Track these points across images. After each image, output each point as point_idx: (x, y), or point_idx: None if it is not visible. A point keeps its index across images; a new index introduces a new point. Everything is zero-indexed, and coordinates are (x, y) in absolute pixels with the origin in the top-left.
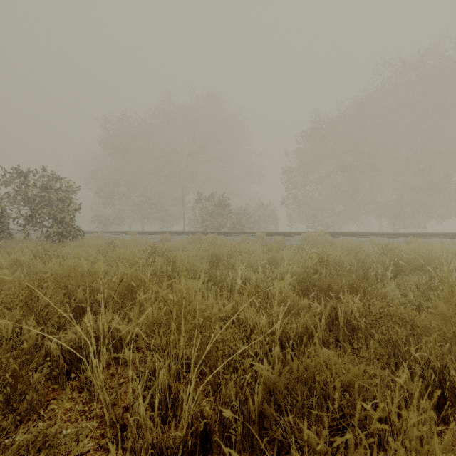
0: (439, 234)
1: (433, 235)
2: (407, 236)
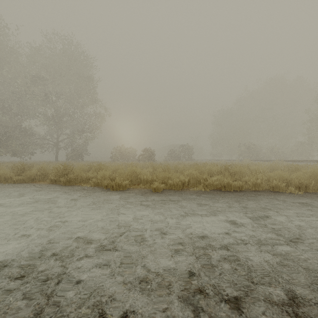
0: (305, 160)
1: (303, 161)
2: (292, 161)
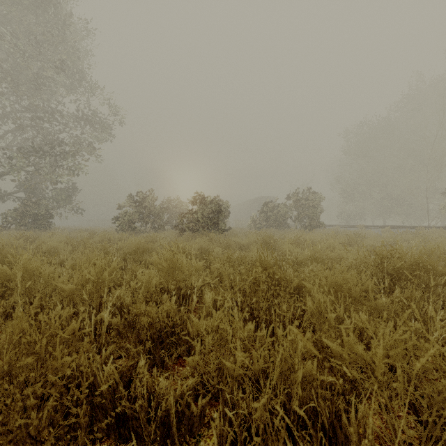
0: None
1: None
2: None
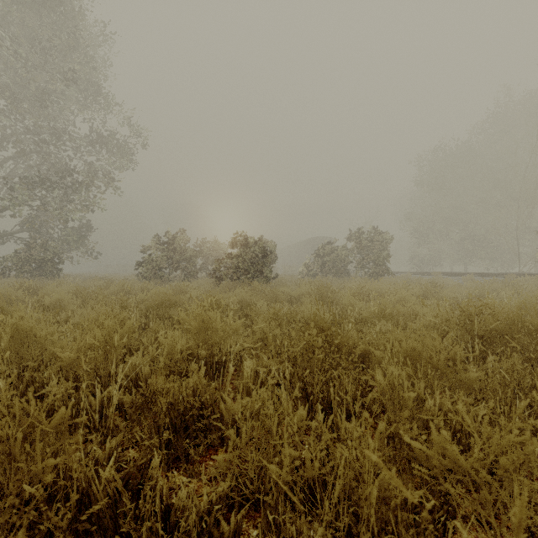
0: None
1: None
2: None
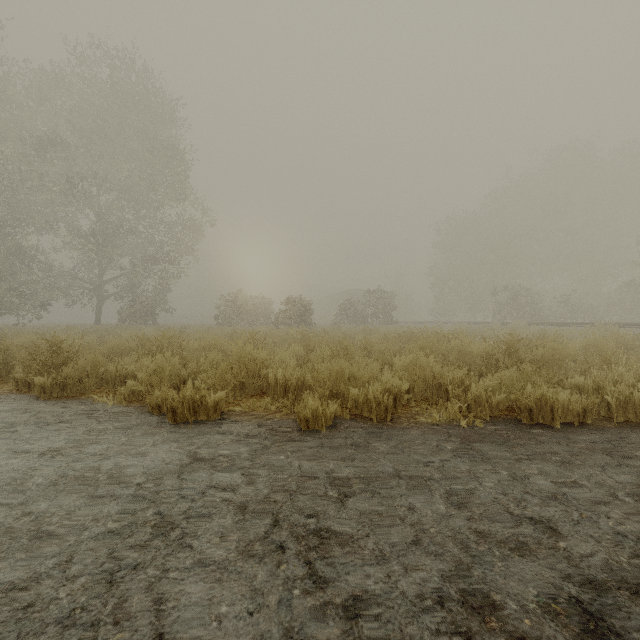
0: None
1: None
2: (629, 326)
